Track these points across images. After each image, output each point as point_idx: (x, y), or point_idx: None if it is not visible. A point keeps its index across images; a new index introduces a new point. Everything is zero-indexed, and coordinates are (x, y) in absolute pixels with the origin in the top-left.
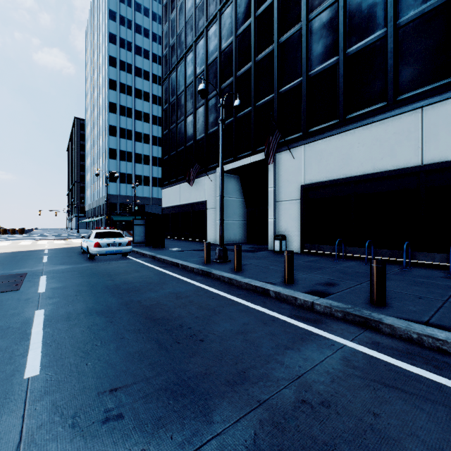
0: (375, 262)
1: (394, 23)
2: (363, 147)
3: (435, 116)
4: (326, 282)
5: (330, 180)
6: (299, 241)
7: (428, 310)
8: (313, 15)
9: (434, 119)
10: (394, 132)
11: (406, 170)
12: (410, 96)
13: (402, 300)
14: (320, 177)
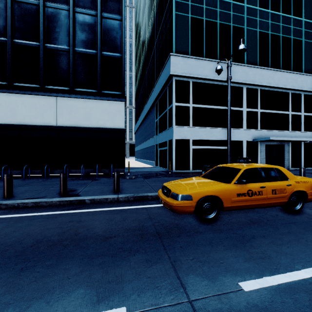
0: (6, 176)
1: (44, 44)
2: (25, 107)
3: (62, 103)
4: None
5: (1, 123)
6: None
7: (34, 194)
8: None
9: (62, 104)
10: (44, 105)
11: (49, 127)
12: (52, 88)
13: (25, 193)
14: None
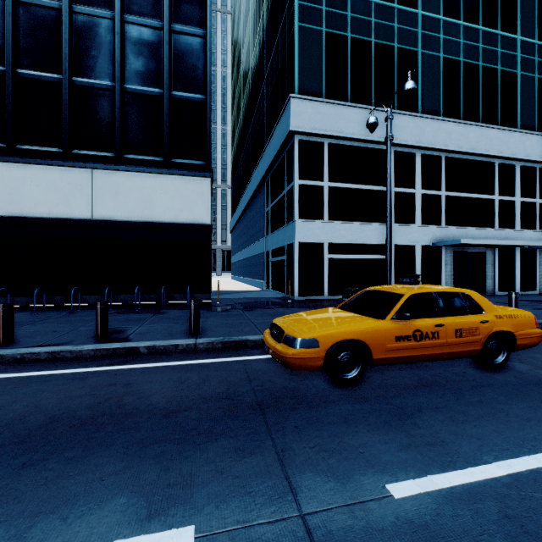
0: (2, 306)
1: (70, 78)
2: (37, 187)
3: (102, 180)
4: None
5: None
6: None
7: (51, 338)
8: None
9: (101, 182)
10: (70, 183)
11: (80, 222)
12: (84, 154)
13: (36, 336)
14: None
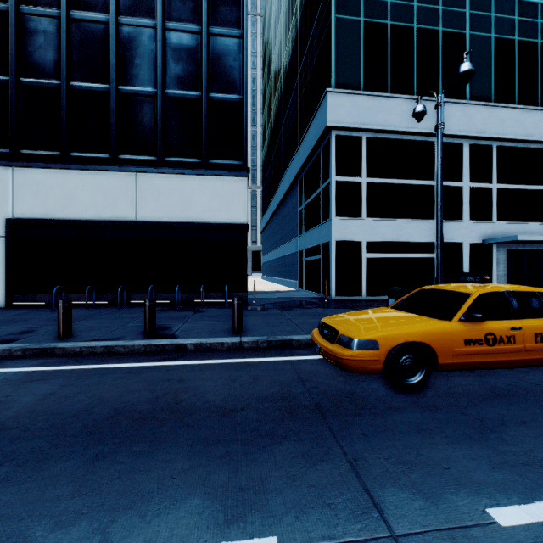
0: (62, 302)
1: (116, 87)
2: (88, 192)
3: (145, 183)
4: (23, 331)
5: (51, 218)
6: (4, 292)
7: (104, 333)
8: (27, 9)
9: (144, 185)
10: (116, 186)
11: (125, 223)
12: (129, 158)
13: (90, 331)
14: (37, 213)
